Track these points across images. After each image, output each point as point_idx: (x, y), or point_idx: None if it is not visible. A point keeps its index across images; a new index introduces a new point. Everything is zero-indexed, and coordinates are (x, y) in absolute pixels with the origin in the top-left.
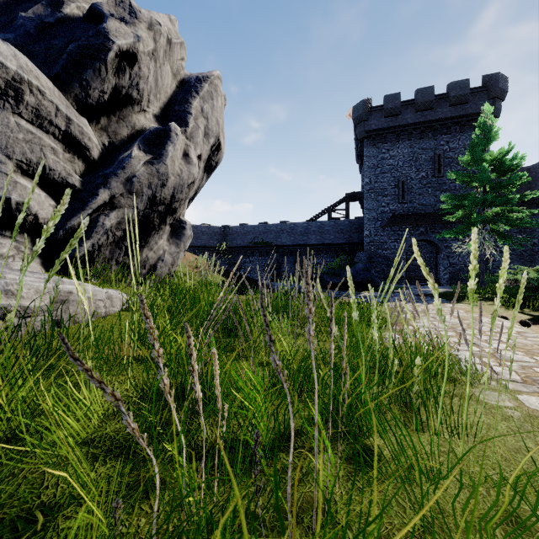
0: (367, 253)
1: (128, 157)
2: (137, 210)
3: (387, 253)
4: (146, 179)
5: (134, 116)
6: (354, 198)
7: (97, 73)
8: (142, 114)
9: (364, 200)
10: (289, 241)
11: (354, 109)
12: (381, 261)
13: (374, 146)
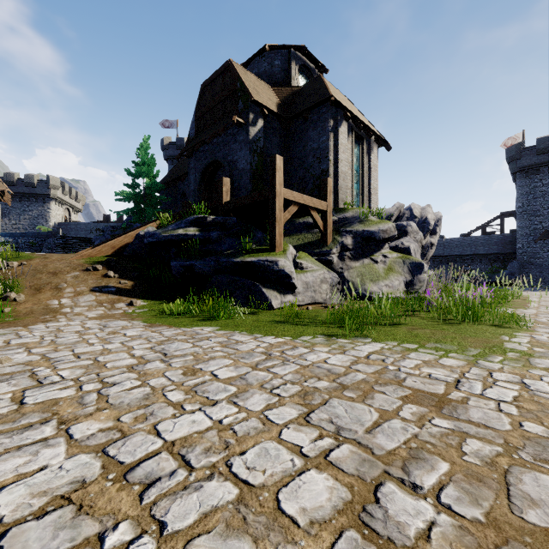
0: (519, 262)
1: (428, 249)
2: (427, 260)
3: (540, 261)
4: (430, 253)
5: (427, 238)
6: (508, 215)
7: (427, 235)
8: (427, 237)
9: (516, 220)
10: (445, 252)
11: (507, 151)
12: (533, 268)
13: (526, 178)
